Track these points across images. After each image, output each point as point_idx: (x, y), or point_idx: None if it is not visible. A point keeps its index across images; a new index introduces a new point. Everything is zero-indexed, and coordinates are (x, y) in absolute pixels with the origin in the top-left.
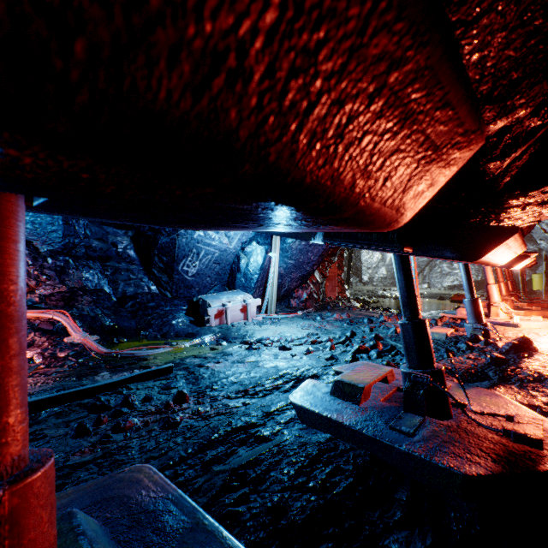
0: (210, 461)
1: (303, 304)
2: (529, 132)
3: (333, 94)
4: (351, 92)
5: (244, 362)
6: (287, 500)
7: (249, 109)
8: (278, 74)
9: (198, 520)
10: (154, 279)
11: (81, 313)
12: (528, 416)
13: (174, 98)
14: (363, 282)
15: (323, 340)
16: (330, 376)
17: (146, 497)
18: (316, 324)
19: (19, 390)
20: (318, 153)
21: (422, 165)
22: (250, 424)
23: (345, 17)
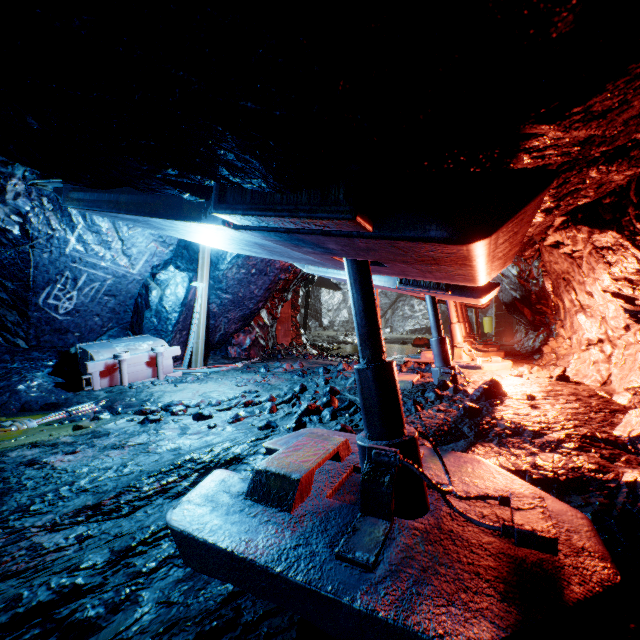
0: None
1: (246, 353)
2: None
3: None
4: None
5: (123, 447)
6: None
7: None
8: None
9: None
10: None
11: None
12: (527, 494)
13: None
14: (323, 327)
15: (262, 399)
16: (260, 456)
17: None
18: (258, 379)
19: None
20: None
21: None
22: (66, 592)
23: None
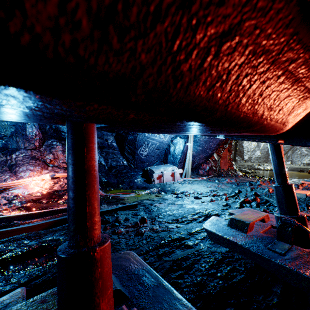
0: (161, 255)
1: (206, 173)
2: None
3: (261, 79)
4: (269, 77)
5: (174, 204)
6: (205, 281)
7: (225, 92)
8: (240, 77)
9: (160, 282)
10: (125, 158)
11: None
12: None
13: (200, 94)
14: (244, 160)
15: (220, 194)
16: (226, 215)
17: (133, 267)
18: (215, 185)
19: (98, 207)
20: (249, 104)
21: (301, 100)
22: (181, 237)
23: (272, 50)
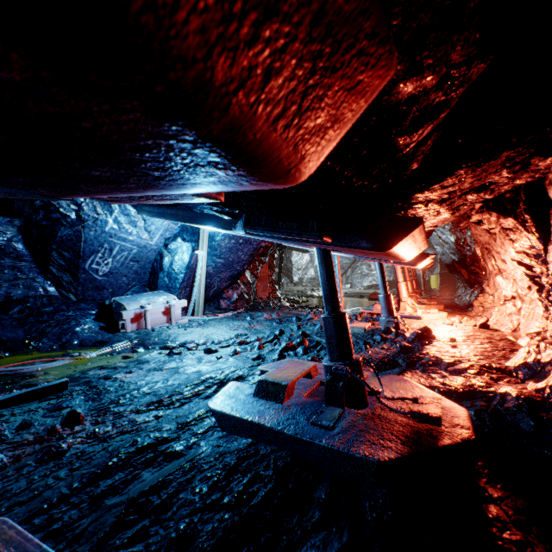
0: (102, 495)
1: (234, 305)
2: (435, 107)
3: None
4: None
5: (162, 369)
6: (196, 525)
7: None
8: None
9: None
10: (52, 279)
11: None
12: (430, 396)
13: None
14: (294, 283)
15: (251, 340)
16: (256, 376)
17: None
18: (246, 325)
19: None
20: None
21: (321, 72)
22: (160, 440)
23: None
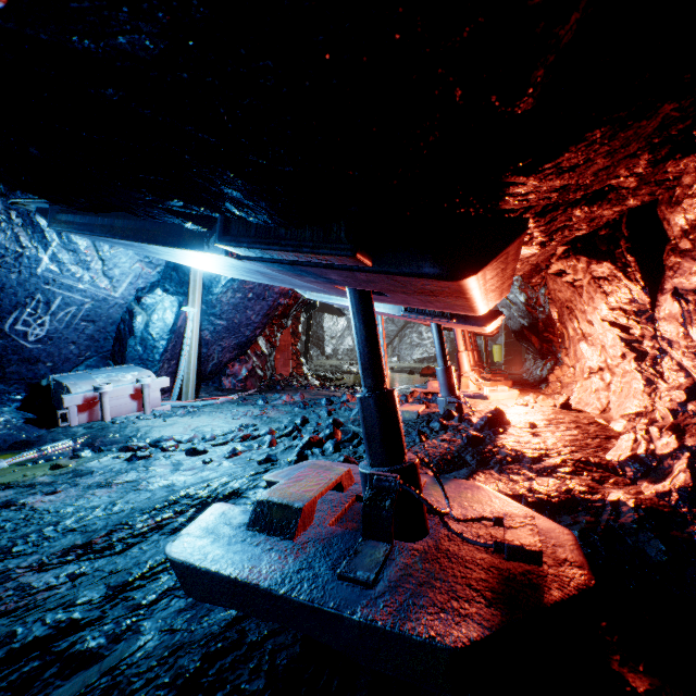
0: None
1: (242, 384)
2: None
3: None
4: None
5: (111, 485)
6: None
7: None
8: None
9: None
10: None
11: None
12: (519, 515)
13: None
14: (326, 356)
15: (261, 433)
16: (261, 490)
17: None
18: (255, 411)
19: None
20: None
21: None
22: (64, 627)
23: None
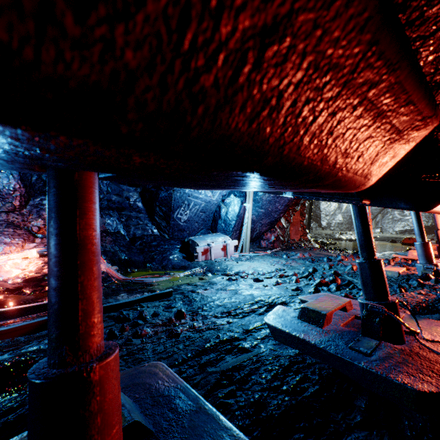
0: (204, 364)
1: (271, 245)
2: None
3: (330, 109)
4: (341, 106)
5: (226, 290)
6: (265, 398)
7: (277, 126)
8: (298, 104)
9: (200, 405)
10: (156, 224)
11: (105, 249)
12: None
13: (238, 127)
14: (322, 227)
15: (289, 274)
16: (297, 304)
17: (162, 386)
18: (283, 262)
19: (99, 301)
20: (314, 146)
21: (387, 144)
22: (233, 338)
23: (343, 66)
